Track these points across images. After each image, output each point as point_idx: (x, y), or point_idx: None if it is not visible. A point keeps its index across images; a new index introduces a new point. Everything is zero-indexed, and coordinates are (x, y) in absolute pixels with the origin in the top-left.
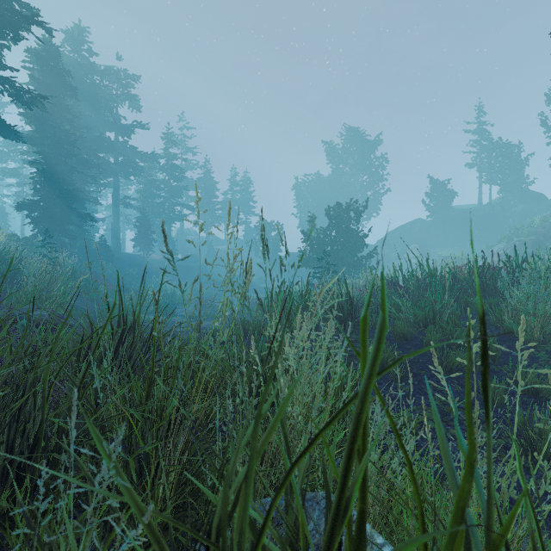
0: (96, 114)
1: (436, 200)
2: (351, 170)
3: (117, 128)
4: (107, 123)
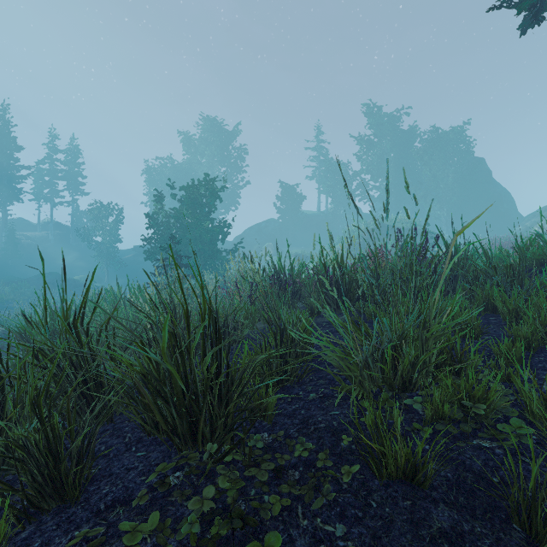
0: None
1: (287, 202)
2: (209, 161)
3: None
4: None
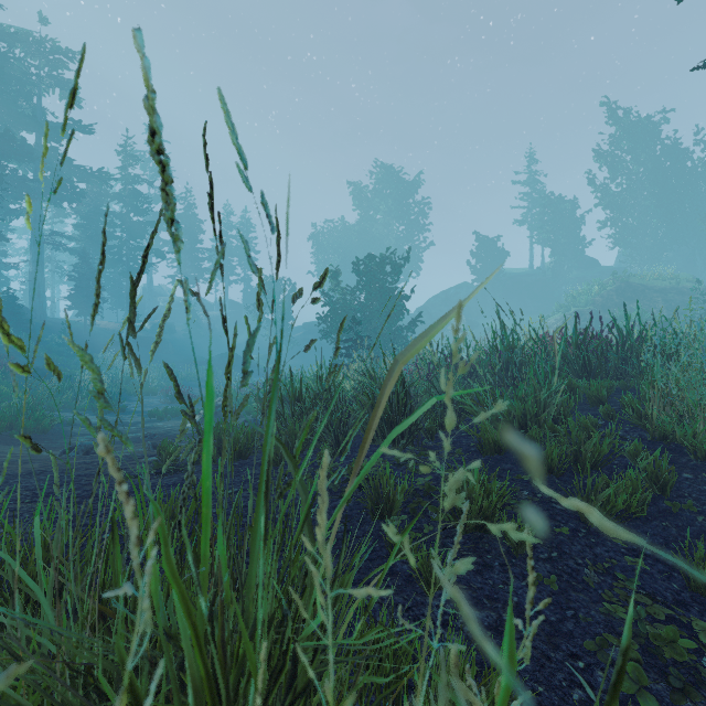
0: (2, 101)
1: (484, 260)
2: (384, 218)
3: (38, 126)
4: (20, 116)
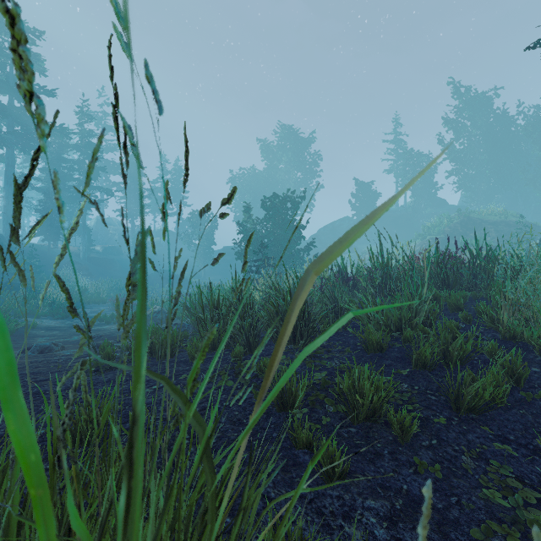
0: None
1: (361, 200)
2: (286, 167)
3: (11, 90)
4: None
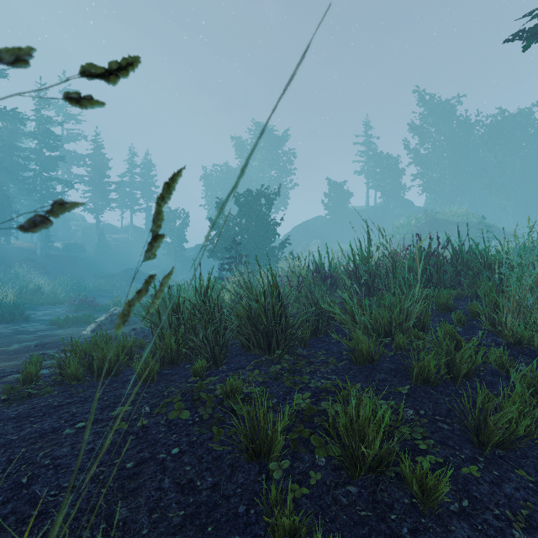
0: None
1: (334, 199)
2: (260, 165)
3: None
4: None
